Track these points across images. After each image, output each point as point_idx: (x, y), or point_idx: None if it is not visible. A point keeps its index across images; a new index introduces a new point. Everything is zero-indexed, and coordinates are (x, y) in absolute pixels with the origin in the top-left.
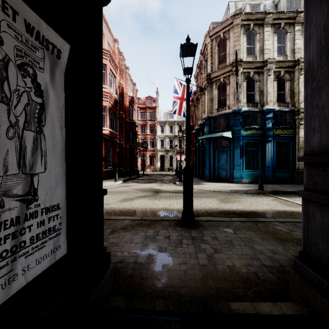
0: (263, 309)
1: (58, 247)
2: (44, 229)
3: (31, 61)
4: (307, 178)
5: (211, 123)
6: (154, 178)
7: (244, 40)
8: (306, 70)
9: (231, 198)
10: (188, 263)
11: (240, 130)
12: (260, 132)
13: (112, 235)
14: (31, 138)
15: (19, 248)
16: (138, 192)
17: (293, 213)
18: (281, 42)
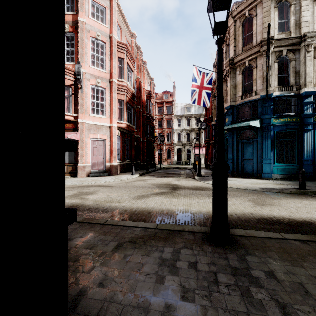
0: None
1: None
2: None
3: None
4: None
5: (233, 112)
6: (172, 171)
7: (276, 14)
8: None
9: (265, 198)
10: None
11: (271, 118)
12: (296, 120)
13: (116, 253)
14: None
15: None
16: (154, 188)
17: None
18: None
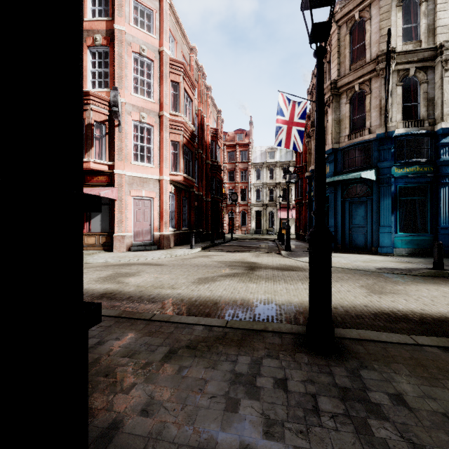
0: None
1: None
2: None
3: None
4: None
5: (337, 159)
6: (248, 244)
7: (399, 16)
8: None
9: (385, 283)
10: None
11: (392, 167)
12: (429, 169)
13: (168, 364)
14: None
15: None
16: (222, 267)
17: None
18: None
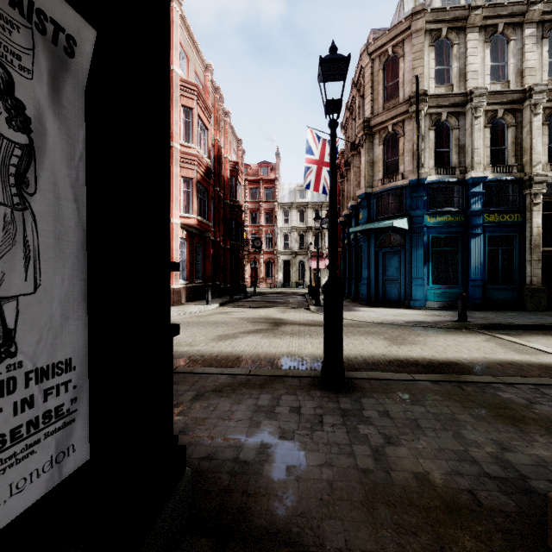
0: None
1: (68, 450)
2: (34, 414)
3: None
4: None
5: (370, 205)
6: (273, 299)
7: (431, 57)
8: None
9: (408, 335)
10: (337, 465)
11: (424, 215)
12: (460, 219)
13: (197, 403)
14: None
15: None
16: (244, 324)
17: (529, 366)
18: (498, 59)
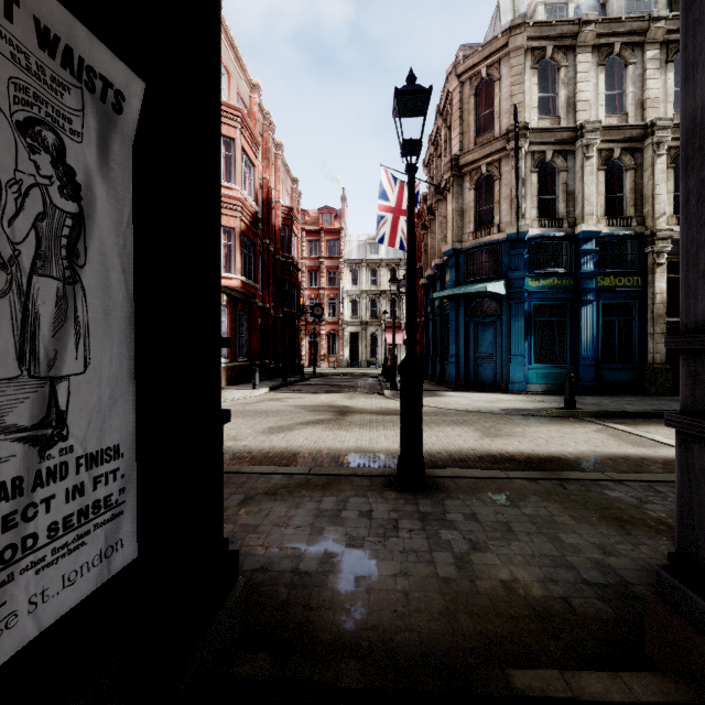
0: (588, 688)
1: (117, 544)
2: (84, 503)
3: (50, 115)
4: (688, 385)
5: (459, 264)
6: (338, 381)
7: (534, 82)
8: (685, 138)
9: (504, 426)
10: (414, 574)
11: (525, 278)
12: (569, 282)
13: (246, 508)
14: (50, 293)
15: (22, 550)
16: (301, 413)
17: (645, 461)
18: (614, 86)
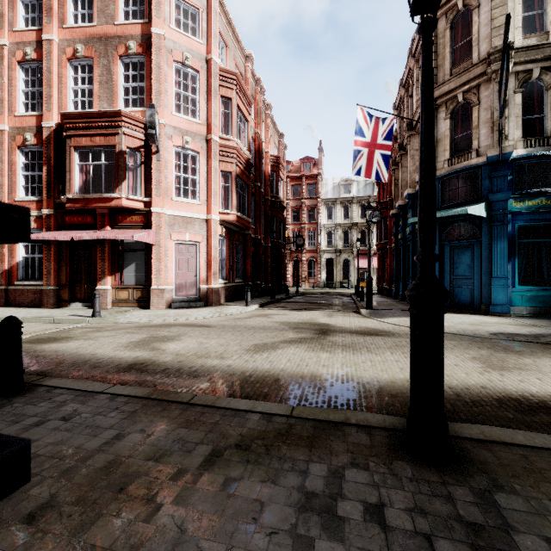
0: None
1: None
2: None
3: None
4: None
5: None
6: (317, 300)
7: (518, 1)
8: None
9: (506, 355)
10: None
11: (508, 199)
12: None
13: (209, 473)
14: None
15: None
16: (285, 330)
17: None
18: None
